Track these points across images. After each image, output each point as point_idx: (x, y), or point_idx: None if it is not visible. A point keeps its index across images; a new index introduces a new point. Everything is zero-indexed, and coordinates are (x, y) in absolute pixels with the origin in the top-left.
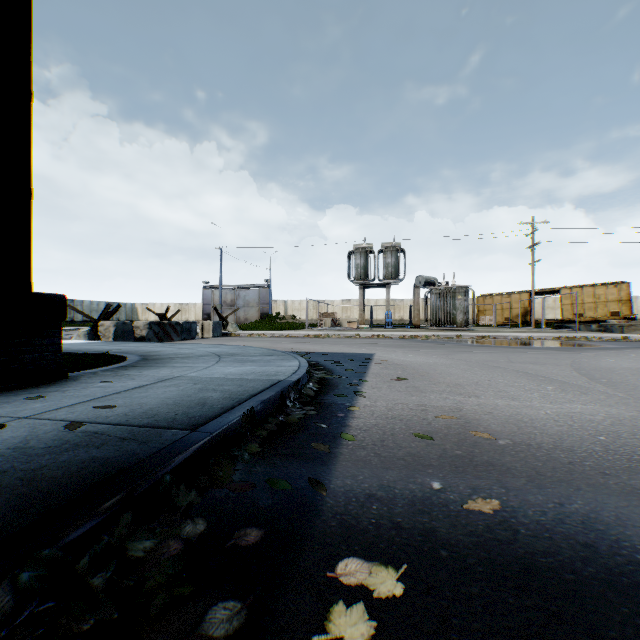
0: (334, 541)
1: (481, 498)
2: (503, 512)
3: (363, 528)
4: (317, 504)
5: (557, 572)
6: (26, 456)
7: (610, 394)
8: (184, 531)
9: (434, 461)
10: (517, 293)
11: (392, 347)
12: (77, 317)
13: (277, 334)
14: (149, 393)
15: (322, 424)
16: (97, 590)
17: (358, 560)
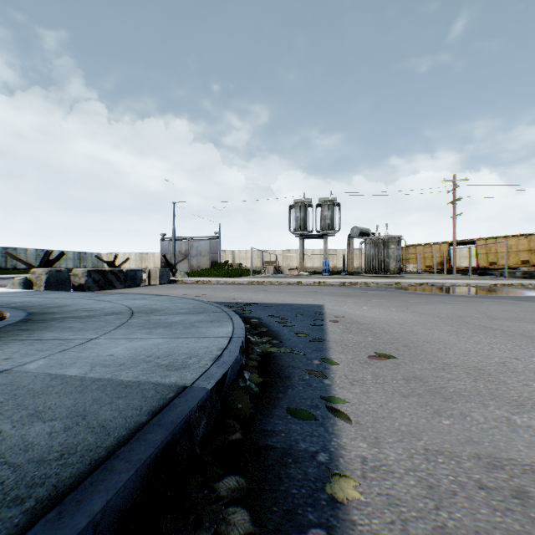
0: None
1: None
2: None
3: None
4: None
5: None
6: None
7: None
8: None
9: None
10: (437, 244)
11: (338, 296)
12: None
13: (222, 281)
14: None
15: None
16: None
17: None
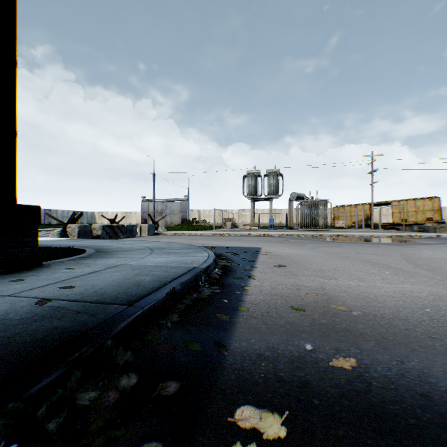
0: (233, 392)
1: (342, 357)
2: (359, 368)
3: (255, 381)
4: (220, 362)
5: (402, 417)
6: (5, 326)
7: (430, 277)
8: (121, 384)
9: (306, 328)
10: (361, 205)
11: (274, 243)
12: (53, 221)
13: (193, 233)
14: (100, 277)
15: (224, 299)
16: (51, 433)
17: (251, 407)
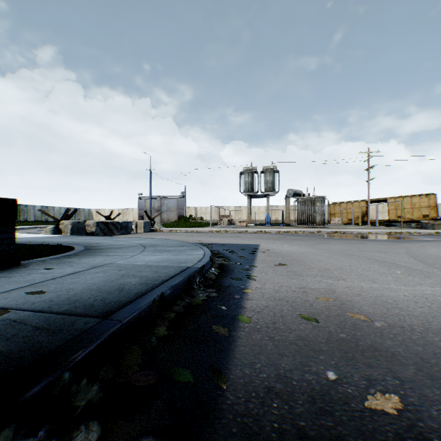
0: None
1: (379, 392)
2: (406, 412)
3: (266, 437)
4: (217, 401)
5: None
6: None
7: None
8: None
9: (323, 345)
10: (357, 201)
11: (272, 239)
12: (50, 218)
13: (189, 230)
14: (80, 279)
15: (222, 306)
16: None
17: None
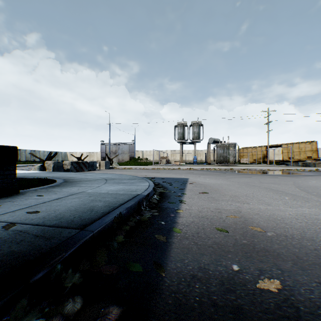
0: (171, 318)
1: (267, 278)
2: (284, 290)
3: (191, 305)
4: (159, 283)
5: None
6: None
7: None
8: (65, 309)
9: (231, 248)
10: (260, 147)
11: (197, 174)
12: (37, 159)
13: (138, 167)
14: (62, 203)
15: (161, 221)
16: None
17: None
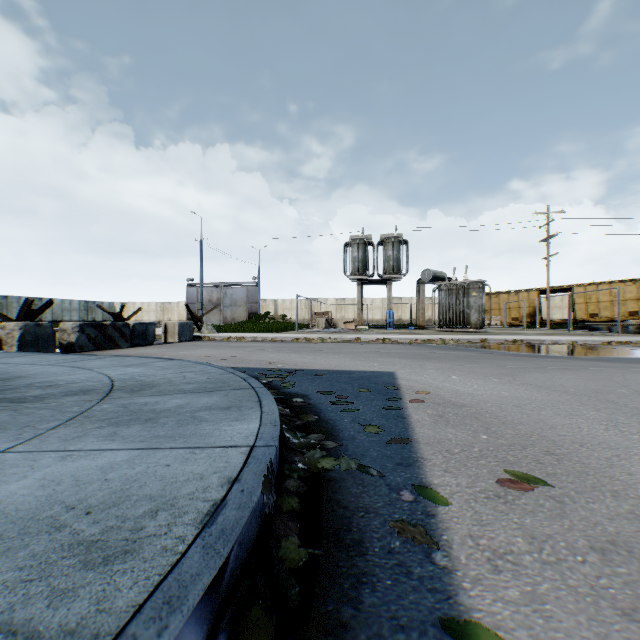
0: None
1: None
2: None
3: None
4: None
5: None
6: None
7: None
8: None
9: None
10: (525, 291)
11: (412, 358)
12: (46, 317)
13: (260, 337)
14: None
15: None
16: None
17: None
